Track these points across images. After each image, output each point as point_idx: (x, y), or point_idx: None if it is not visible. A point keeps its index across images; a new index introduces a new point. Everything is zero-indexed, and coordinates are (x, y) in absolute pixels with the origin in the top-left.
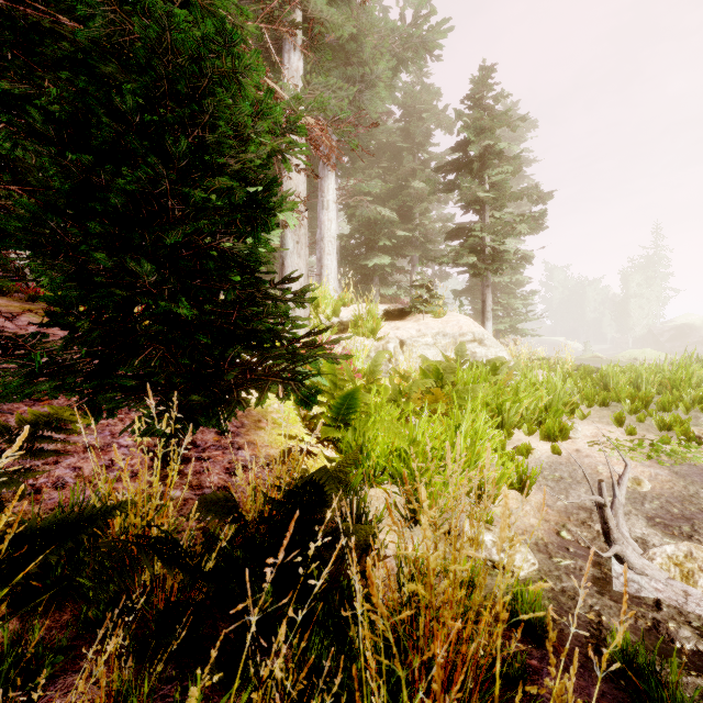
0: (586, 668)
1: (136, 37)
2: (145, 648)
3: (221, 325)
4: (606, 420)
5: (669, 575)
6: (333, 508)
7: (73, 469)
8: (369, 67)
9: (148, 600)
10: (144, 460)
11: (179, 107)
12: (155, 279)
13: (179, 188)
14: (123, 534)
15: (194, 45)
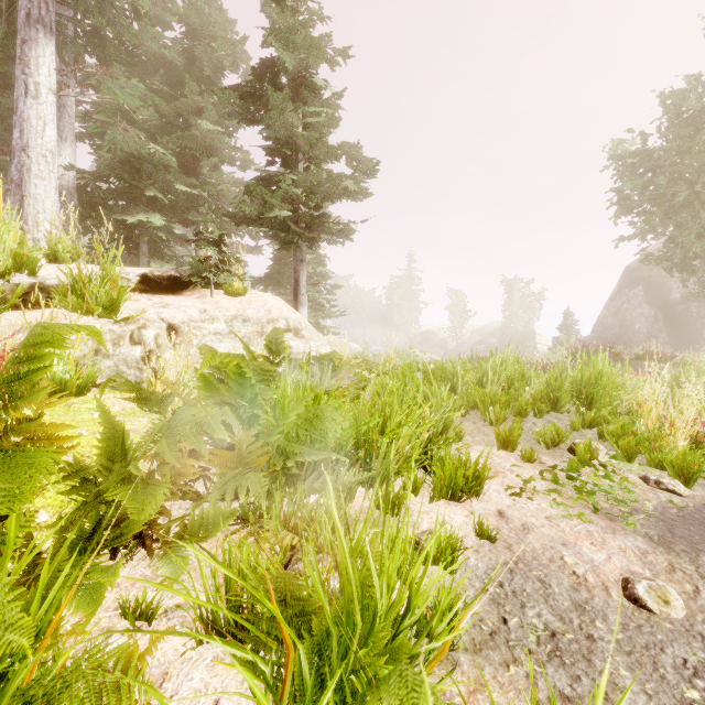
0: None
1: None
2: None
3: None
4: (480, 438)
5: None
6: None
7: None
8: None
9: None
10: None
11: None
12: None
13: None
14: None
15: None
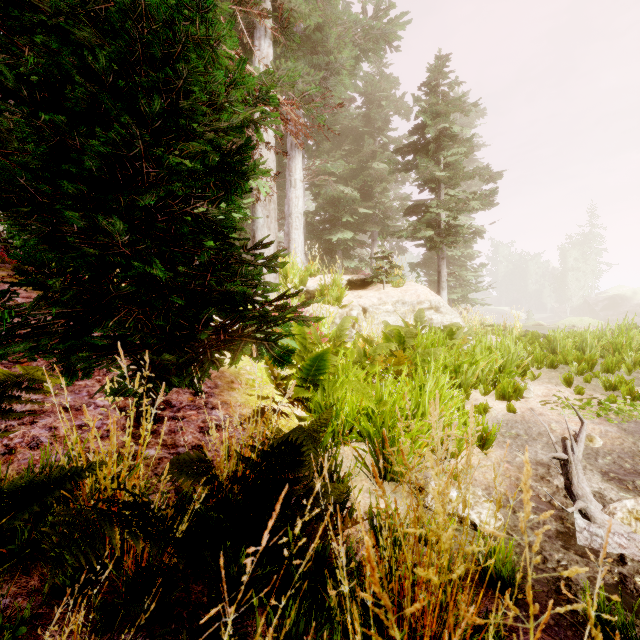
0: (560, 626)
1: (111, 6)
2: (115, 615)
3: (195, 288)
4: (555, 380)
5: (630, 529)
6: (311, 469)
7: (48, 429)
8: (334, 56)
9: (119, 564)
10: (120, 420)
11: (153, 71)
12: (128, 239)
13: (153, 150)
14: (89, 499)
15: (169, 11)
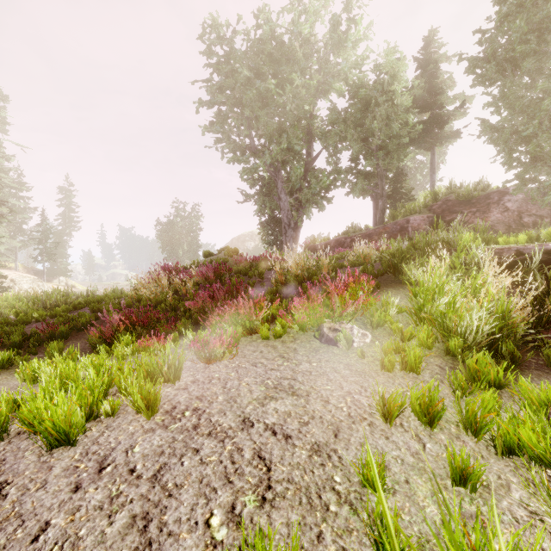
0: None
1: None
2: None
3: None
4: None
5: None
6: None
7: None
8: (0, 196)
9: None
10: None
11: None
12: None
13: None
14: None
15: None
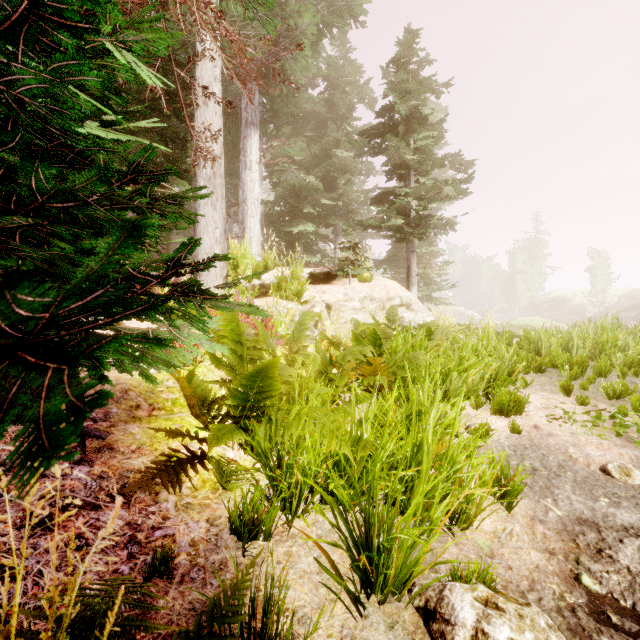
0: None
1: None
2: None
3: None
4: (549, 387)
5: None
6: None
7: None
8: (294, 21)
9: None
10: None
11: None
12: None
13: None
14: None
15: None
